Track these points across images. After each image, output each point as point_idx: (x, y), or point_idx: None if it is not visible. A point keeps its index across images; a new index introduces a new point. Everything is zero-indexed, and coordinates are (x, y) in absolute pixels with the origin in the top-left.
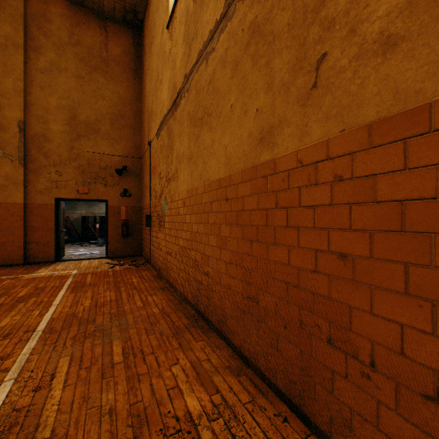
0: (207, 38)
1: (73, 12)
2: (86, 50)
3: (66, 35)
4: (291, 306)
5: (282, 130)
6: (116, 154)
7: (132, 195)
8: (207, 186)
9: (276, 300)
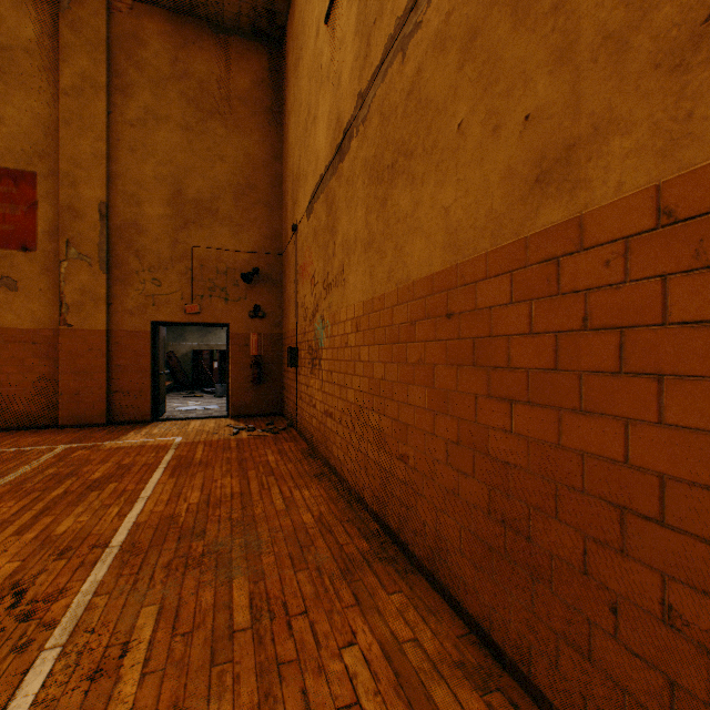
0: (404, 9)
1: (177, 27)
2: (196, 85)
3: (168, 64)
4: (635, 564)
5: (602, 146)
6: (243, 250)
7: (266, 316)
8: (404, 292)
9: (583, 540)
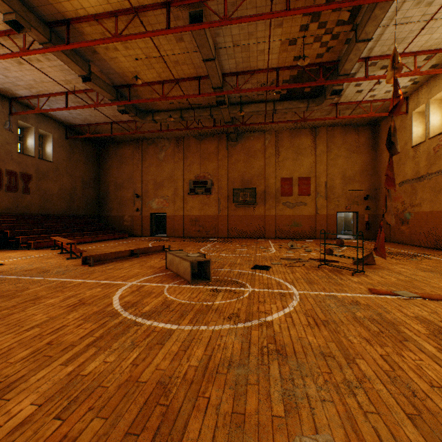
0: (441, 170)
1: (343, 130)
2: (348, 144)
3: (340, 141)
4: None
5: None
6: (362, 189)
7: (369, 209)
8: (441, 211)
9: None
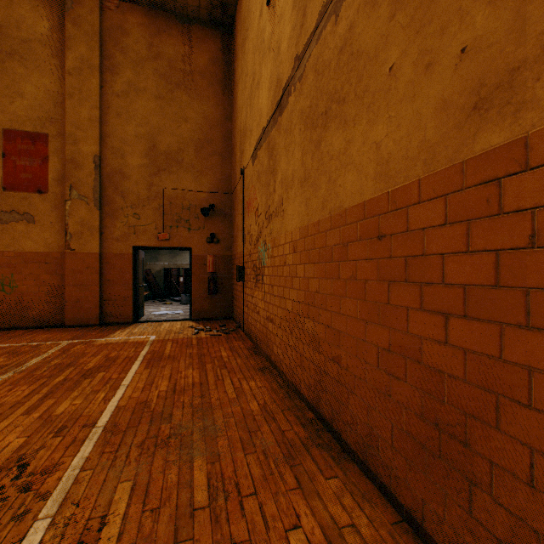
0: None
1: (152, 19)
2: (166, 63)
3: (145, 48)
4: None
5: None
6: (202, 190)
7: (220, 241)
8: (337, 219)
9: (529, 453)
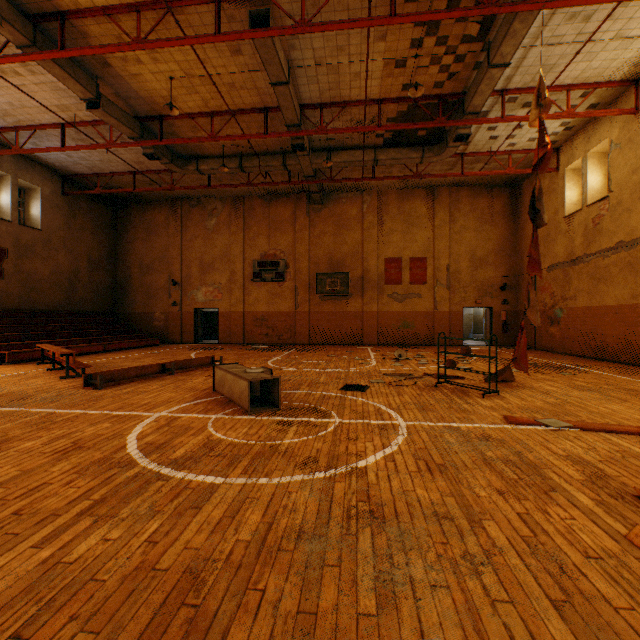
0: (603, 249)
1: (472, 191)
2: (479, 212)
3: (468, 207)
4: None
5: (639, 297)
6: (498, 276)
7: (508, 303)
8: (603, 307)
9: (637, 341)
